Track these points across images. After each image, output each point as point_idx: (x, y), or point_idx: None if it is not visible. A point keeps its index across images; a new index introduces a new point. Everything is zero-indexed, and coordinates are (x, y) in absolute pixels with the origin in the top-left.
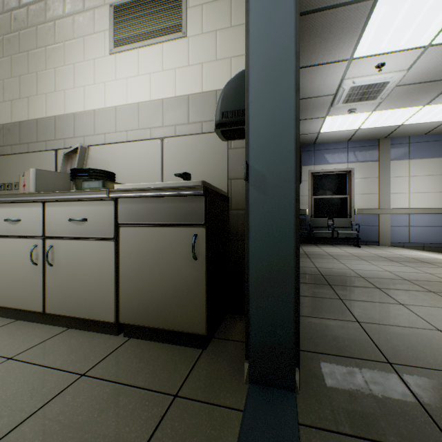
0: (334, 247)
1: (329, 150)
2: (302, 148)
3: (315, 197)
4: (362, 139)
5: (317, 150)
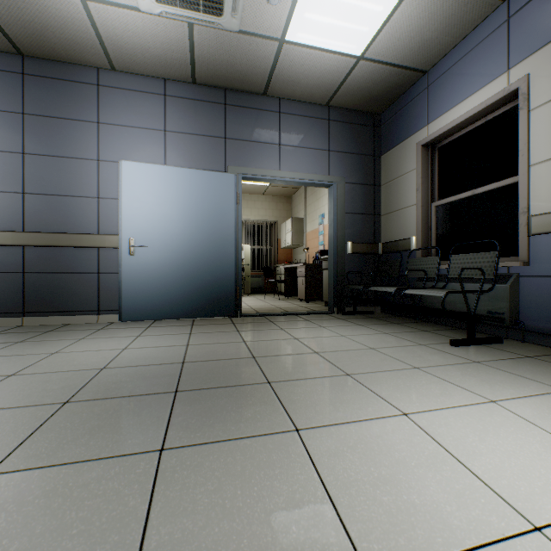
0: (385, 331)
1: (457, 66)
2: (408, 97)
3: (438, 202)
4: None
5: (433, 82)
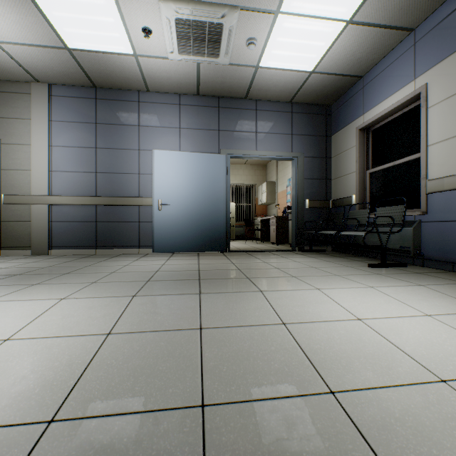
0: (328, 260)
1: (382, 74)
2: (350, 94)
3: (371, 170)
4: (435, 2)
5: (367, 84)
